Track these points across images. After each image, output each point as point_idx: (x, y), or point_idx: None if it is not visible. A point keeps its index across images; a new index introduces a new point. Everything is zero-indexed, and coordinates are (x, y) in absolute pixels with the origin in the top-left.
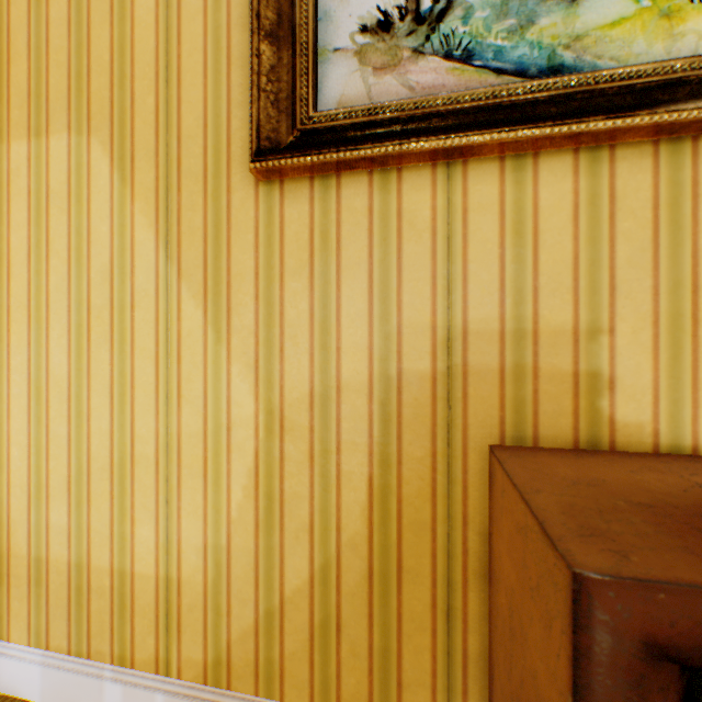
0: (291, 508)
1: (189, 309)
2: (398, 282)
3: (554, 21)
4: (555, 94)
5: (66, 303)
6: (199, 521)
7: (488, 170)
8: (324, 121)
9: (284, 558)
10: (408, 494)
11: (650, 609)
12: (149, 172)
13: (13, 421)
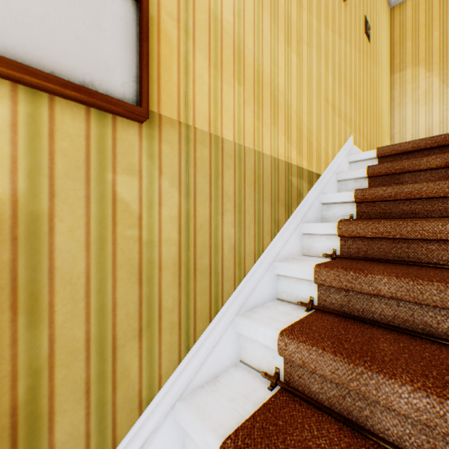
0: None
1: (448, 92)
2: None
3: None
4: None
5: (410, 102)
6: None
7: None
8: None
9: None
10: None
11: None
12: (436, 69)
13: (394, 129)
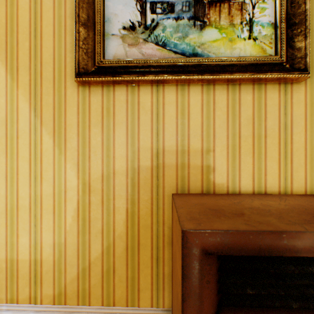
0: (93, 224)
1: (46, 139)
2: (138, 130)
3: (194, 37)
4: (194, 64)
5: None
6: (51, 233)
7: (172, 89)
8: (107, 63)
9: (91, 245)
10: (142, 214)
11: (204, 239)
12: (26, 76)
13: None
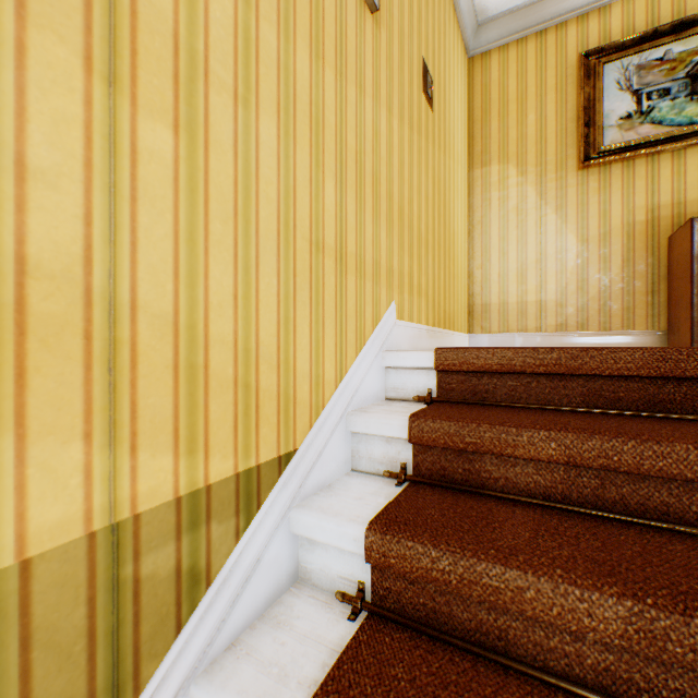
0: (590, 271)
1: (549, 215)
2: (632, 195)
3: (690, 110)
4: (691, 132)
5: (497, 220)
6: (553, 281)
7: (666, 156)
8: (606, 149)
9: (587, 287)
10: (636, 259)
11: None
12: (532, 173)
13: (474, 261)
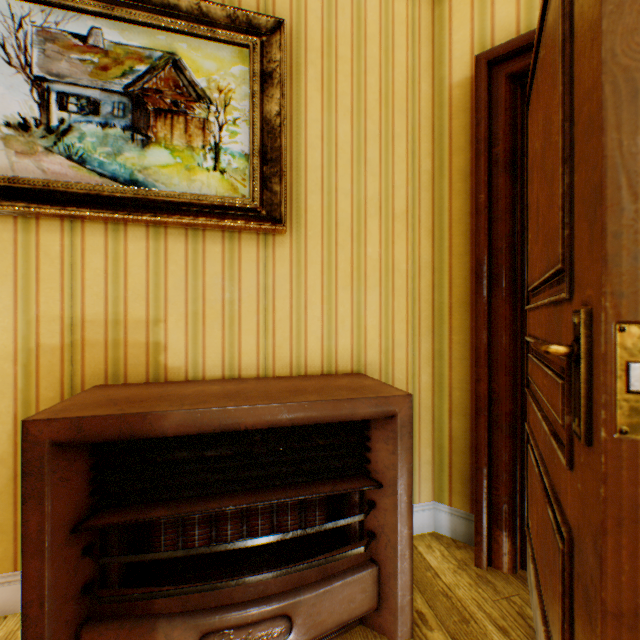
0: None
1: None
2: (38, 289)
3: (134, 156)
4: (131, 197)
5: None
6: None
7: (99, 228)
8: None
9: None
10: None
11: (52, 428)
12: None
13: None
